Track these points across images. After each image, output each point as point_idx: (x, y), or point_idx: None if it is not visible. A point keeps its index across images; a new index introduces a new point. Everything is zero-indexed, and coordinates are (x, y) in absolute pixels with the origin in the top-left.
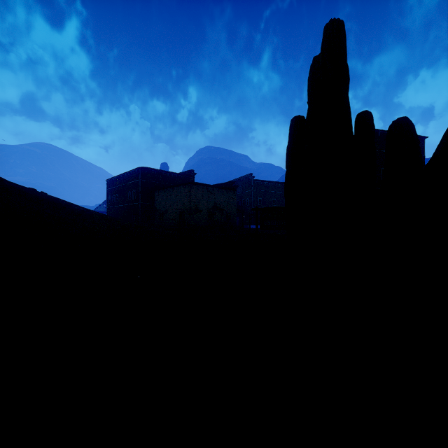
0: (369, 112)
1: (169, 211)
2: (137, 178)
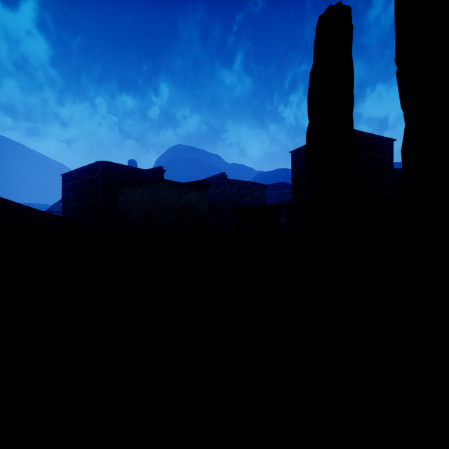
0: None
1: (134, 210)
2: (97, 174)
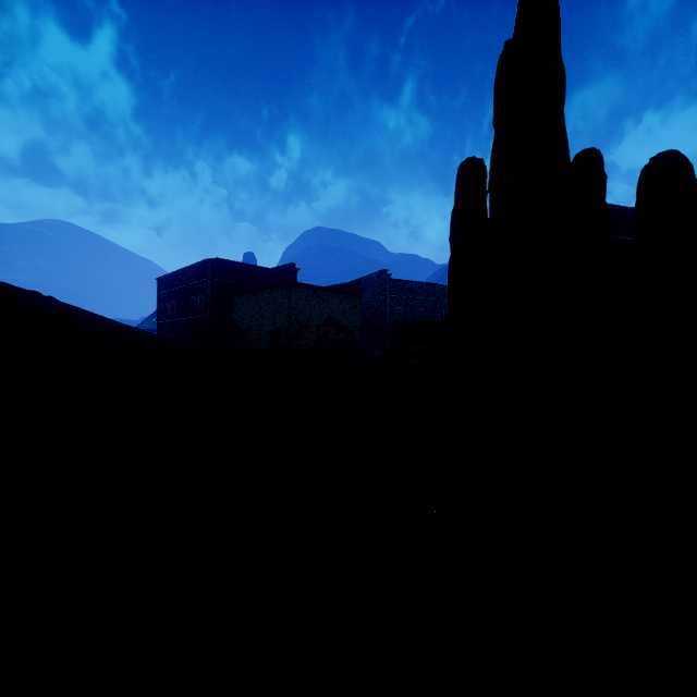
0: (598, 150)
1: (256, 327)
2: (205, 276)
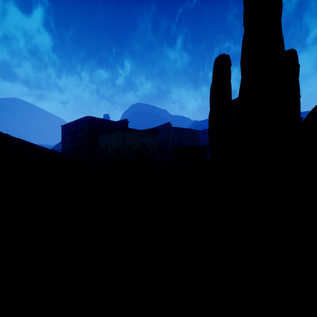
0: (295, 50)
1: (109, 149)
2: (84, 125)
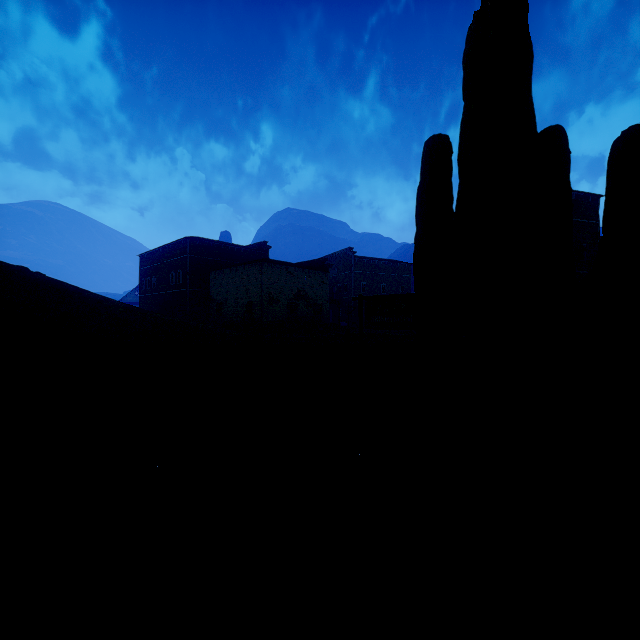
0: (562, 127)
1: (231, 301)
2: (184, 253)
